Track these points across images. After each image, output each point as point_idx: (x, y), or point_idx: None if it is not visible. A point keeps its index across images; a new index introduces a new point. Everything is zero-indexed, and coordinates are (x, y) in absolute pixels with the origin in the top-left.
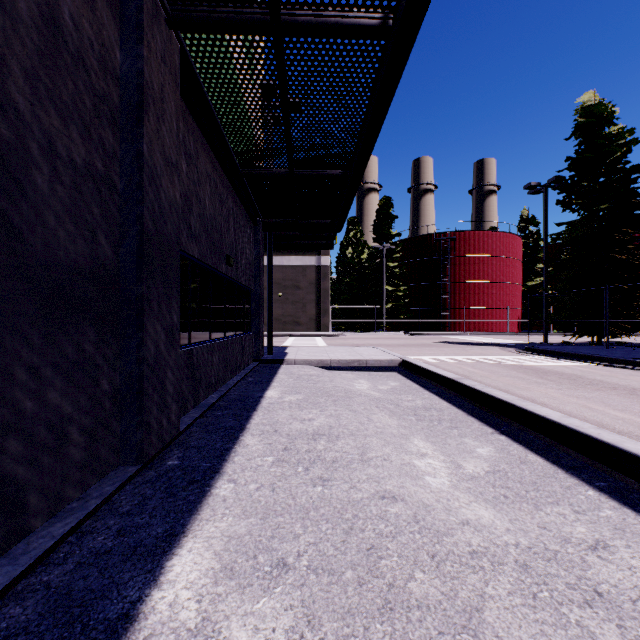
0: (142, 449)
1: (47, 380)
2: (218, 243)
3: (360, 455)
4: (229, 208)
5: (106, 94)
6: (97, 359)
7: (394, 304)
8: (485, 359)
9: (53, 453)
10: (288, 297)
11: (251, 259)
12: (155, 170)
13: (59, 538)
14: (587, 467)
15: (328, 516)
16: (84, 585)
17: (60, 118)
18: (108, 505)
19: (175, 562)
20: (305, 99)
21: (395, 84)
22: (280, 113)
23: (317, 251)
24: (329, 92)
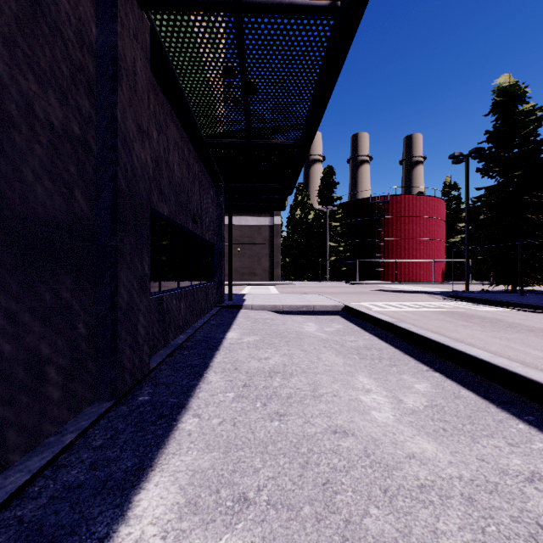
0: (116, 386)
1: (25, 324)
2: (185, 203)
3: (312, 391)
4: (195, 173)
5: (82, 64)
6: (74, 305)
7: (336, 258)
8: (416, 305)
9: (31, 392)
10: (246, 252)
11: (214, 218)
12: (128, 135)
13: (35, 472)
14: (515, 402)
15: (285, 450)
16: (55, 520)
17: (38, 83)
18: (83, 439)
19: (142, 496)
20: (262, 75)
21: (342, 60)
22: (239, 88)
23: (270, 212)
24: (283, 69)
